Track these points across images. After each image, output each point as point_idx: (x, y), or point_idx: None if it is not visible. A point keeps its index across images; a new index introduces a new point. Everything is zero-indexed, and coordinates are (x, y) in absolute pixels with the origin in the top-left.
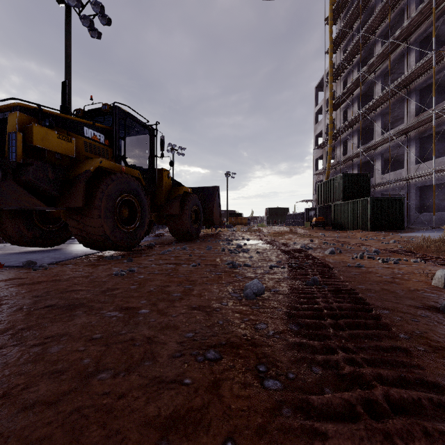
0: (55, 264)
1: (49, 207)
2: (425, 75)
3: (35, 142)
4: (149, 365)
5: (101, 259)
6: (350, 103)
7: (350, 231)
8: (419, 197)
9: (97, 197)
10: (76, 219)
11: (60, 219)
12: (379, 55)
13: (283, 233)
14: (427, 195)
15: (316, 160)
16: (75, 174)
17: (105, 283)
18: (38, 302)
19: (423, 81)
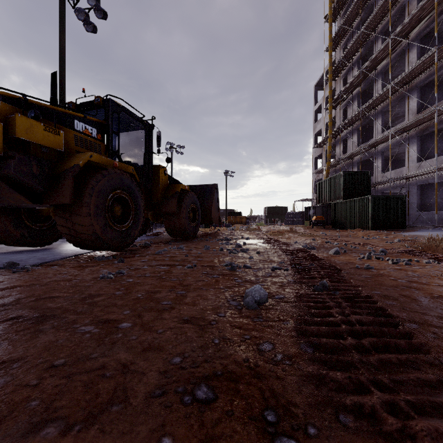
0: (40, 265)
1: (35, 204)
2: (426, 72)
3: (18, 134)
4: (117, 411)
5: (91, 260)
6: (349, 101)
7: (350, 230)
8: (420, 195)
9: (87, 194)
10: (64, 217)
11: (50, 217)
12: (379, 52)
13: (283, 232)
14: (428, 194)
15: (315, 158)
16: (63, 168)
17: (88, 288)
18: (3, 312)
19: (424, 77)
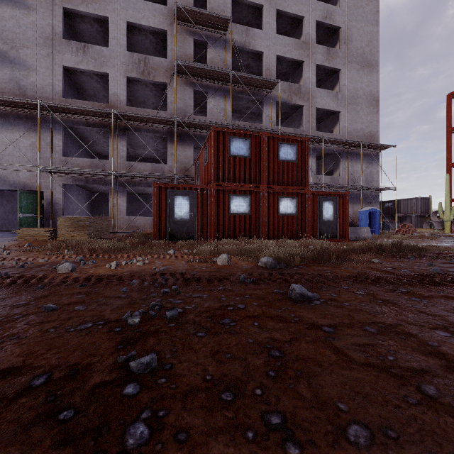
0: None
1: None
2: None
3: None
4: None
5: None
6: None
7: None
8: None
9: None
10: None
11: None
12: None
13: None
14: None
15: None
16: None
17: None
18: None
19: None
